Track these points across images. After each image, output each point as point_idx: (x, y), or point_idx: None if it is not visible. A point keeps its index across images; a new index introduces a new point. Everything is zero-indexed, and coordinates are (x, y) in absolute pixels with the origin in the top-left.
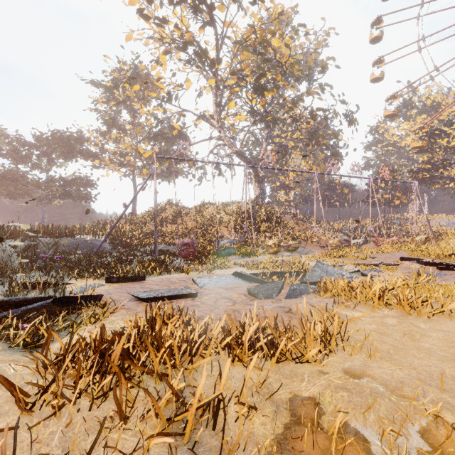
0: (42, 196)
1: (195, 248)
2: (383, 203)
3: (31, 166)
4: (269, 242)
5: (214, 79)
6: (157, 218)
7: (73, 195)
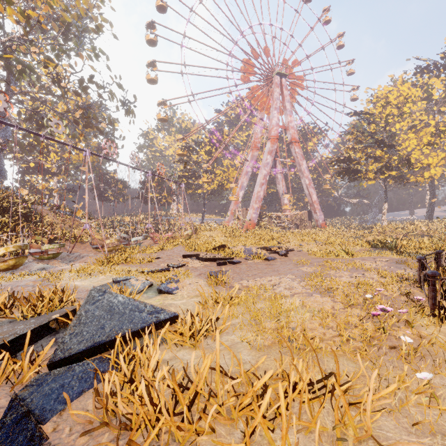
0: None
1: None
2: (154, 201)
3: None
4: None
5: None
6: None
7: None
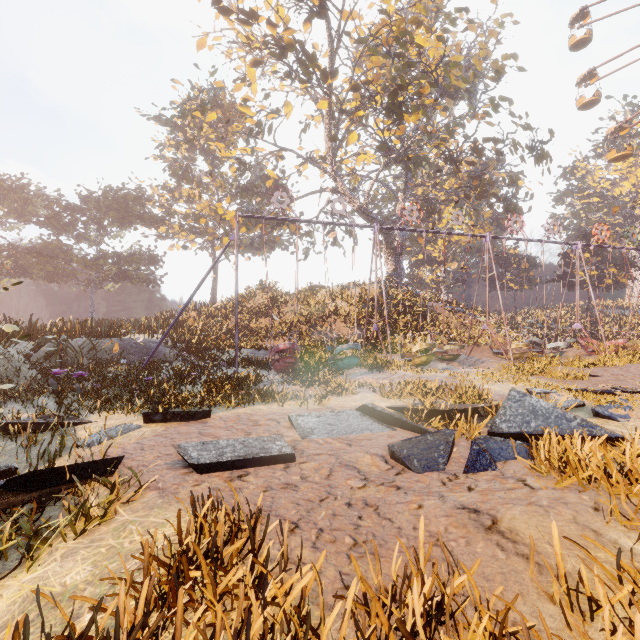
0: (90, 278)
1: (296, 357)
2: (586, 284)
3: (76, 238)
4: (414, 348)
5: (326, 101)
6: (244, 309)
7: (131, 276)
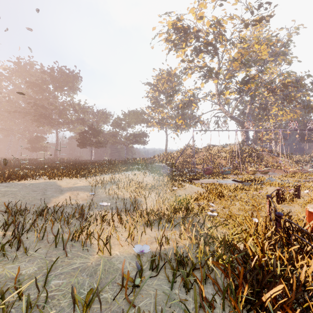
0: (125, 143)
1: (212, 170)
2: None
3: (122, 129)
4: (249, 169)
5: (216, 80)
6: (184, 154)
7: (139, 142)
